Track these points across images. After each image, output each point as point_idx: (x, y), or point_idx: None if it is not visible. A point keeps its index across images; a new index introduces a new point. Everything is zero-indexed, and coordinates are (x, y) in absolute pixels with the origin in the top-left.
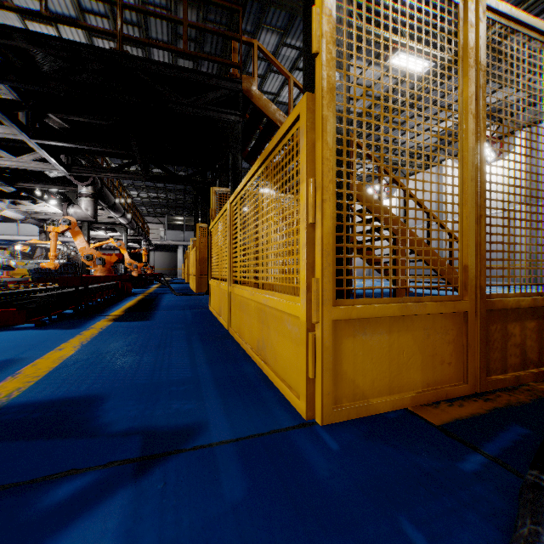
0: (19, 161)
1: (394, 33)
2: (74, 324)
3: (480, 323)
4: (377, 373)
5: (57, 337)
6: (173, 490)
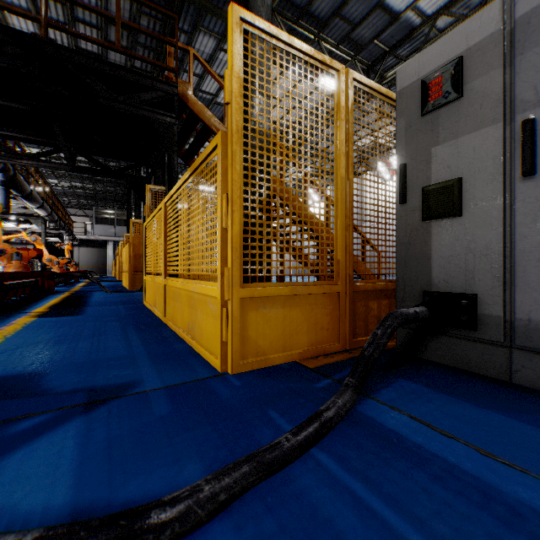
0: None
1: None
2: None
3: (349, 300)
4: (274, 337)
5: None
6: (117, 415)
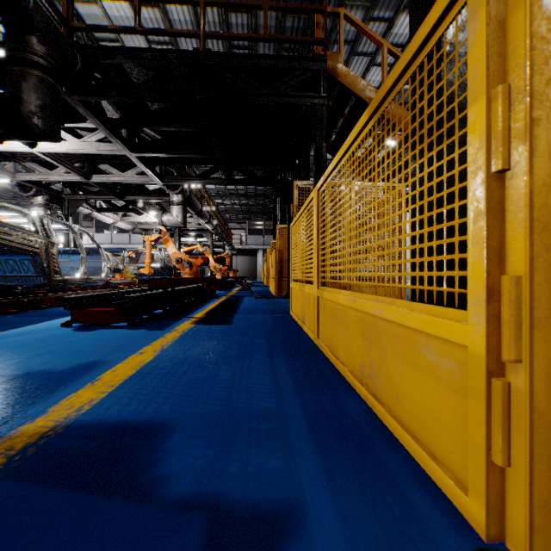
0: (124, 177)
1: None
2: (160, 325)
3: None
4: None
5: (142, 338)
6: None
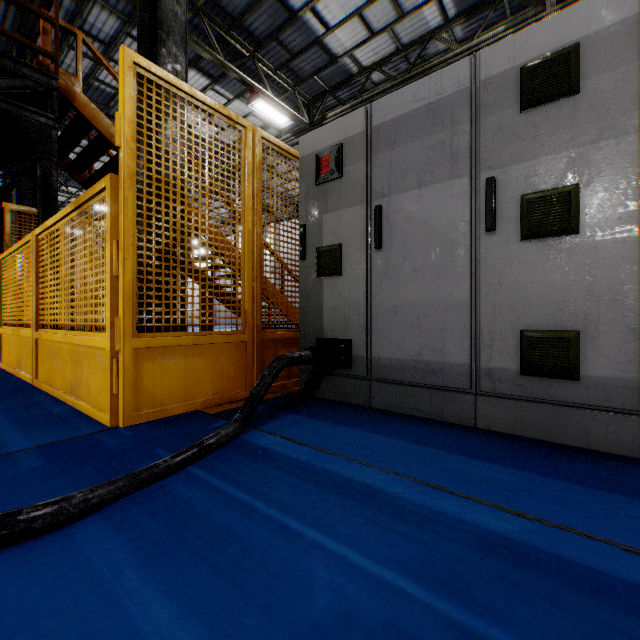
0: None
1: (258, 77)
2: None
3: (257, 349)
4: (175, 387)
5: None
6: None
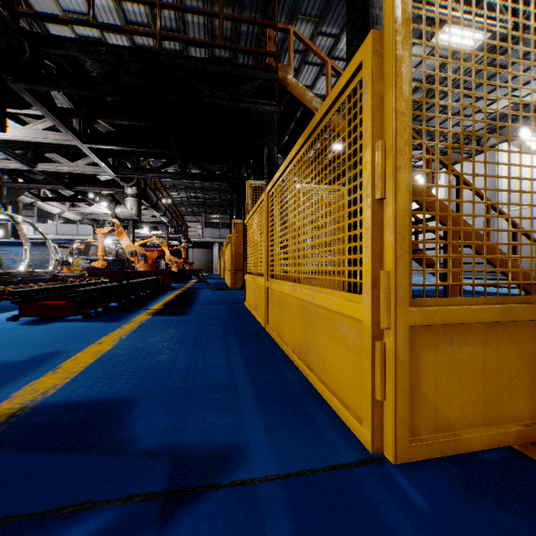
0: (74, 166)
1: (442, 7)
2: (116, 317)
3: None
4: (468, 397)
5: (99, 329)
6: None
